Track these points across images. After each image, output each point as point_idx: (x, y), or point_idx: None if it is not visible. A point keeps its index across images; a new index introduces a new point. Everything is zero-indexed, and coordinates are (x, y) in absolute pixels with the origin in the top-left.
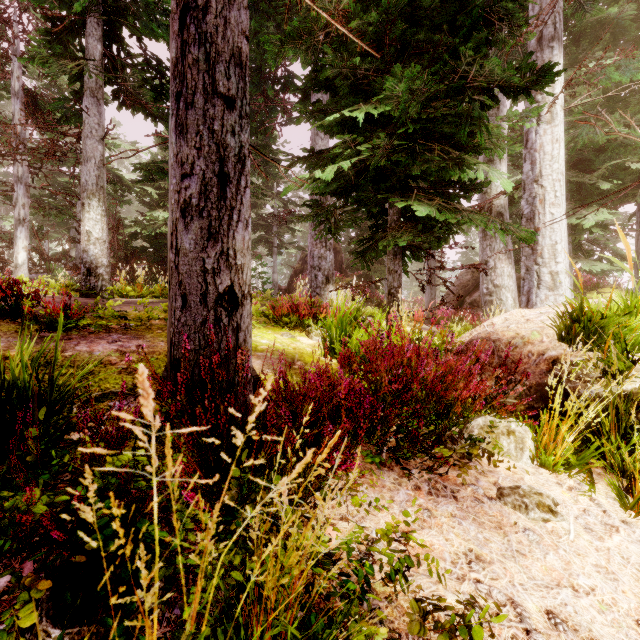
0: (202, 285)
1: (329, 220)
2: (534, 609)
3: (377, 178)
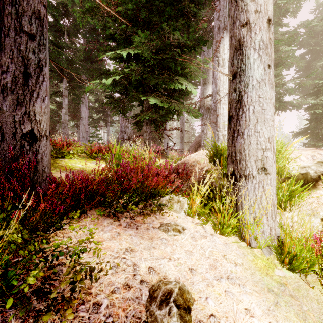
0: (13, 129)
1: (119, 106)
2: (144, 267)
3: (138, 86)
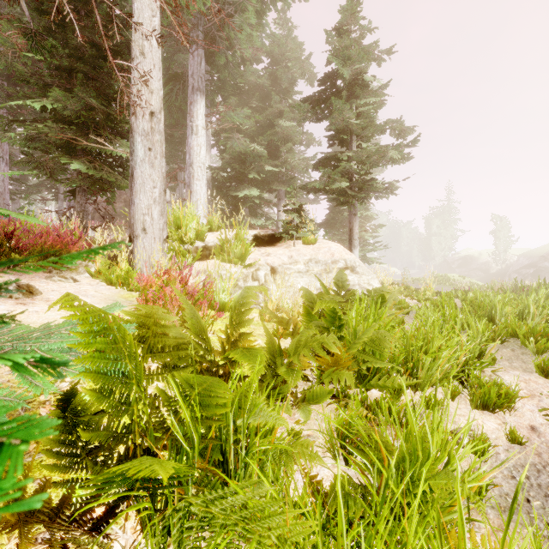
0: None
1: (43, 167)
2: None
3: (66, 145)
